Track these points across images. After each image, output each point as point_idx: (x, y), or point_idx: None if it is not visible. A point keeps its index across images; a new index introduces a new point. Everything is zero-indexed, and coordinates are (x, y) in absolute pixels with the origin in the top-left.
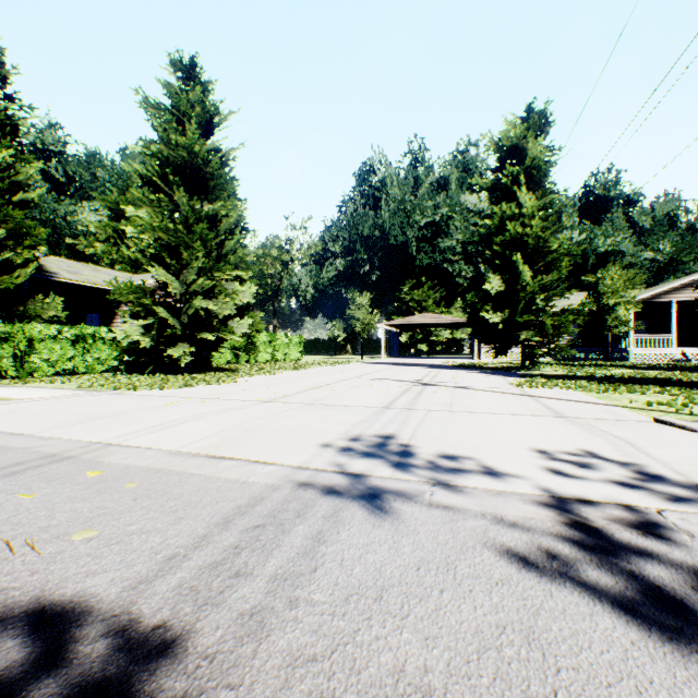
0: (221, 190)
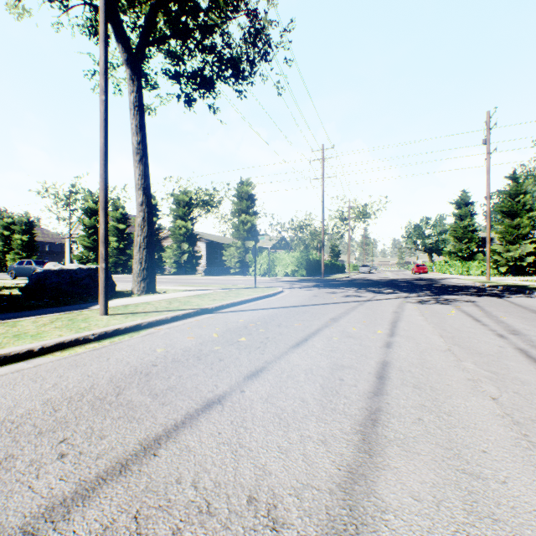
0: (521, 213)
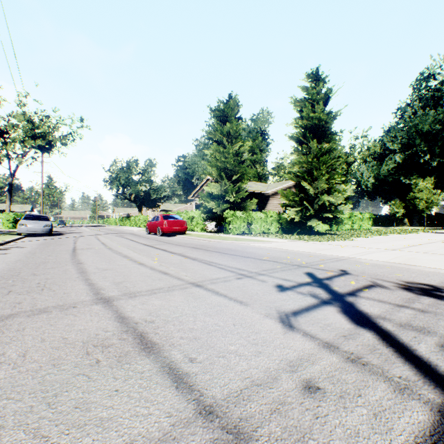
0: (333, 134)
